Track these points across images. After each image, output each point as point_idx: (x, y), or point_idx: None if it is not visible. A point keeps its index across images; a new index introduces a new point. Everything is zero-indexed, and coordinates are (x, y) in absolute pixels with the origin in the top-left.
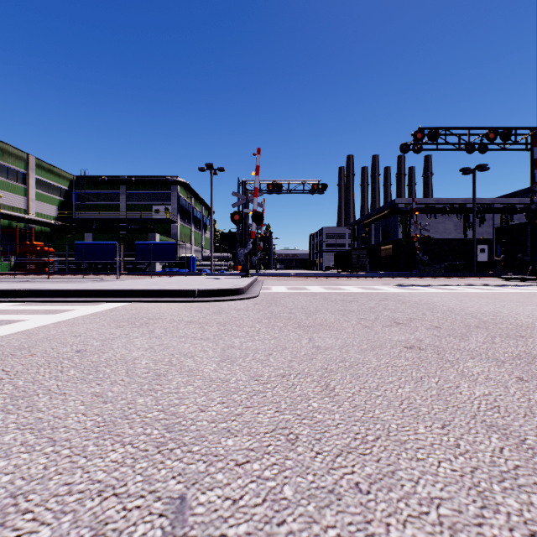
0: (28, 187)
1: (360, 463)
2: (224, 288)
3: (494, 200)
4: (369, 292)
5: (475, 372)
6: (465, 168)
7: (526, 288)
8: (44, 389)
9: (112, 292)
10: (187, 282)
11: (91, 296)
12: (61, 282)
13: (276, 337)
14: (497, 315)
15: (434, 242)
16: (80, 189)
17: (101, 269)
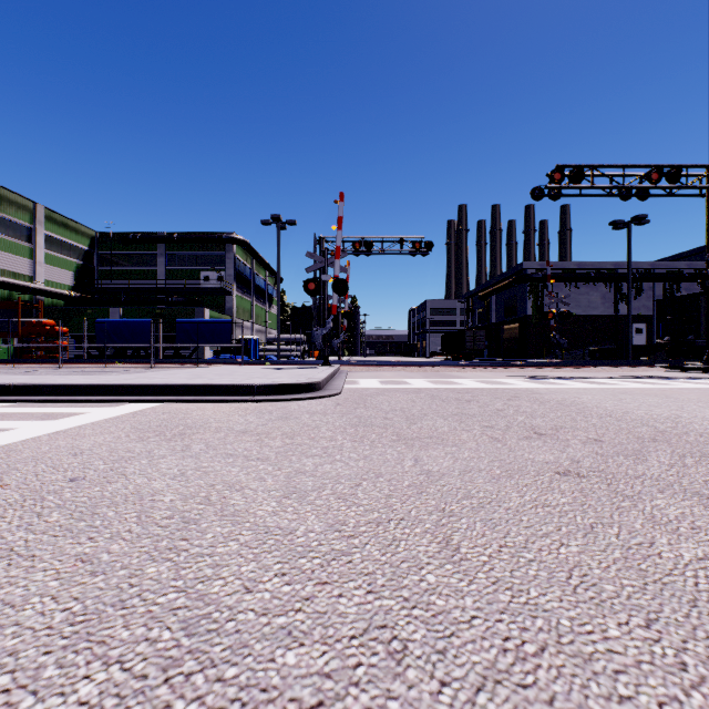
0: (34, 246)
1: (520, 708)
2: (294, 382)
3: (655, 263)
4: (492, 387)
5: (672, 517)
6: (617, 220)
7: (704, 381)
8: (4, 548)
9: (140, 388)
10: (244, 373)
11: (111, 394)
12: (76, 373)
13: (366, 456)
14: (678, 422)
15: (574, 320)
16: (105, 249)
17: (132, 356)
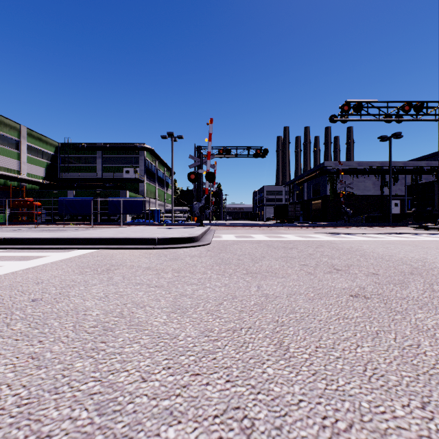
0: (20, 152)
1: None
2: (181, 236)
3: (406, 163)
4: (306, 240)
5: (430, 326)
6: (382, 136)
7: (438, 236)
8: None
9: (83, 240)
10: (150, 231)
11: (65, 244)
12: (45, 231)
13: (226, 284)
14: (425, 262)
15: (356, 198)
16: (64, 154)
17: (81, 220)
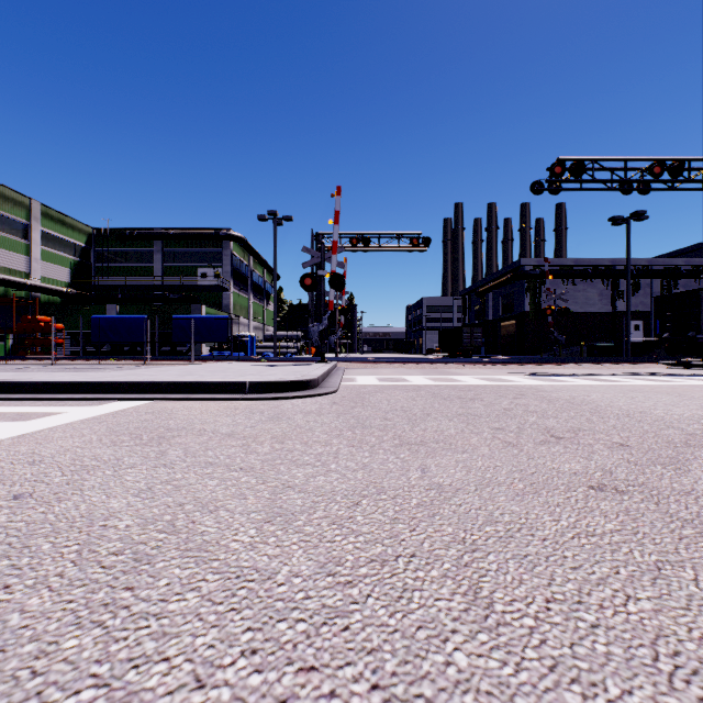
0: (30, 243)
1: None
2: (288, 379)
3: (652, 260)
4: (494, 385)
5: None
6: (616, 216)
7: None
8: None
9: (125, 385)
10: (238, 370)
11: (95, 392)
12: (68, 370)
13: (366, 466)
14: None
15: (572, 317)
16: (102, 246)
17: (129, 353)
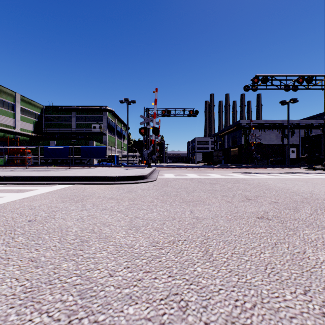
0: (15, 113)
1: None
2: (134, 175)
3: (300, 120)
4: (226, 177)
5: (313, 239)
6: (283, 101)
7: (323, 174)
8: None
9: (63, 178)
10: (111, 171)
11: (49, 180)
12: (34, 171)
13: (168, 210)
14: (313, 193)
15: (263, 146)
16: (48, 114)
17: (60, 163)
